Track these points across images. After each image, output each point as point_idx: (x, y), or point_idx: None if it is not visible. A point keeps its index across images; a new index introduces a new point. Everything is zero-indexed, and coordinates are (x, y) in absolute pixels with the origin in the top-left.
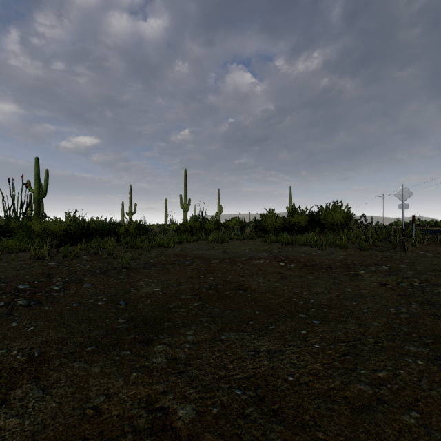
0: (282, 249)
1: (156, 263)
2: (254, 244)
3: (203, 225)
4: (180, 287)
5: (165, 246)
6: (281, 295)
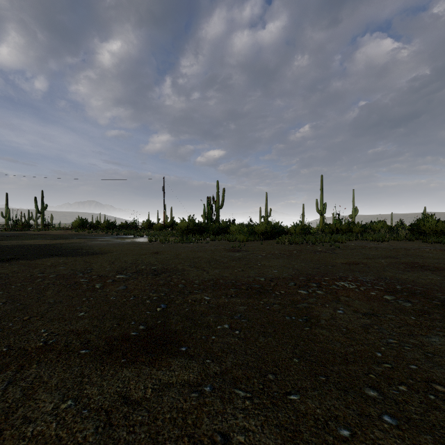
0: (444, 246)
1: (353, 248)
2: (414, 243)
3: (349, 228)
4: (387, 254)
5: (339, 241)
6: (443, 257)
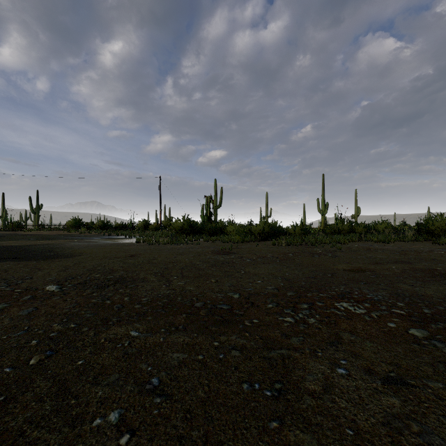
0: None
1: (357, 250)
2: (423, 245)
3: (352, 228)
4: (396, 257)
5: (341, 242)
6: None
